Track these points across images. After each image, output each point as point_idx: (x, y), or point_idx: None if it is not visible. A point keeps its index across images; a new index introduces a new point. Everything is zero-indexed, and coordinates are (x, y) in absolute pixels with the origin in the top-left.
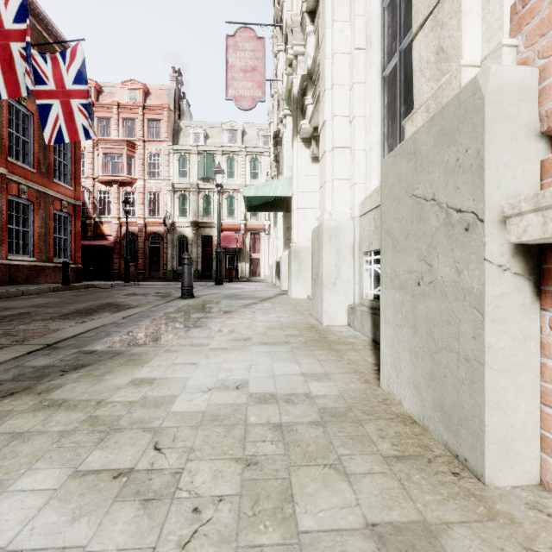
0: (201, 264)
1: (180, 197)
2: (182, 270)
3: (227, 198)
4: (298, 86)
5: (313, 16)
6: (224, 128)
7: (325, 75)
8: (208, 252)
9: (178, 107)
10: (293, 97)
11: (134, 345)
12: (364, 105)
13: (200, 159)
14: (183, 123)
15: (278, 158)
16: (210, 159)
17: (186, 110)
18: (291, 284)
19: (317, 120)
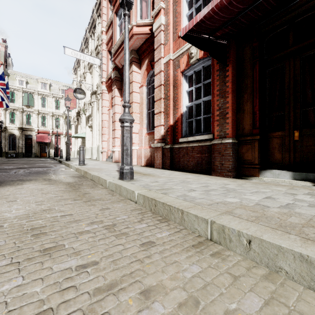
0: (24, 149)
1: (10, 113)
2: (60, 152)
3: (41, 117)
4: (87, 115)
5: (91, 104)
6: (39, 81)
7: (93, 128)
8: (28, 143)
9: (5, 60)
10: (86, 117)
11: (73, 160)
12: (98, 133)
13: (24, 95)
14: (10, 72)
15: (78, 119)
16: (31, 96)
17: (11, 63)
18: (86, 156)
19: (92, 125)
